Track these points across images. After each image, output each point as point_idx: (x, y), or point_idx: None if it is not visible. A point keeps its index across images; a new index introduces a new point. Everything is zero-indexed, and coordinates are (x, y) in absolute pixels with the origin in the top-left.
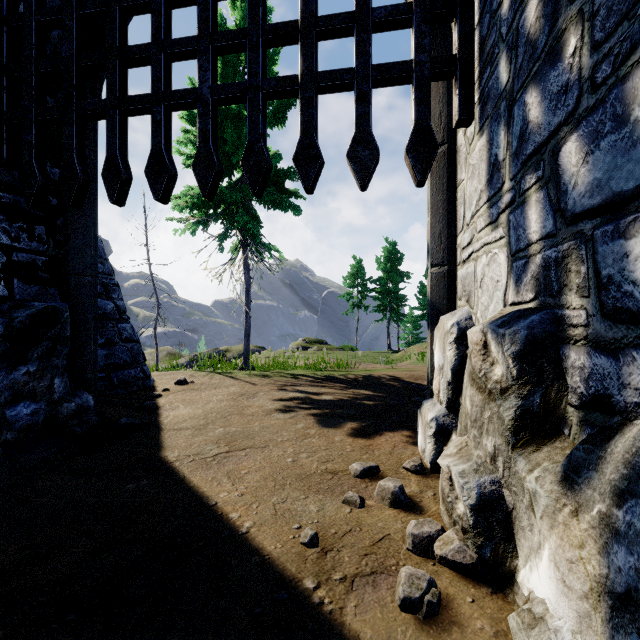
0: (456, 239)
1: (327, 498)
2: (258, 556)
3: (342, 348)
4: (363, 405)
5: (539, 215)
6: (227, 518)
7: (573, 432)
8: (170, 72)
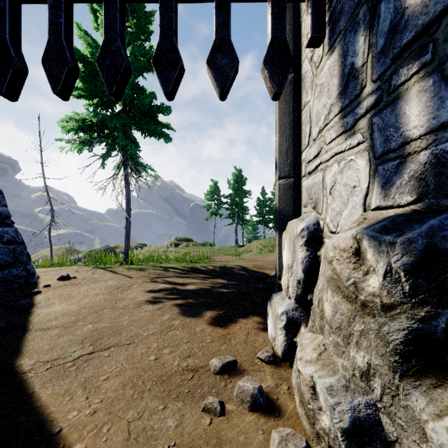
0: (300, 155)
1: (187, 406)
2: None
3: (204, 244)
4: (220, 293)
5: (425, 106)
6: None
7: None
8: None
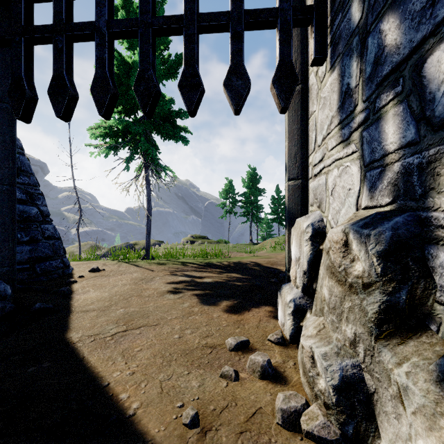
0: (308, 159)
1: (207, 373)
2: (142, 442)
3: (218, 241)
4: (235, 286)
5: (398, 127)
6: (117, 399)
7: (443, 329)
8: (71, 8)
